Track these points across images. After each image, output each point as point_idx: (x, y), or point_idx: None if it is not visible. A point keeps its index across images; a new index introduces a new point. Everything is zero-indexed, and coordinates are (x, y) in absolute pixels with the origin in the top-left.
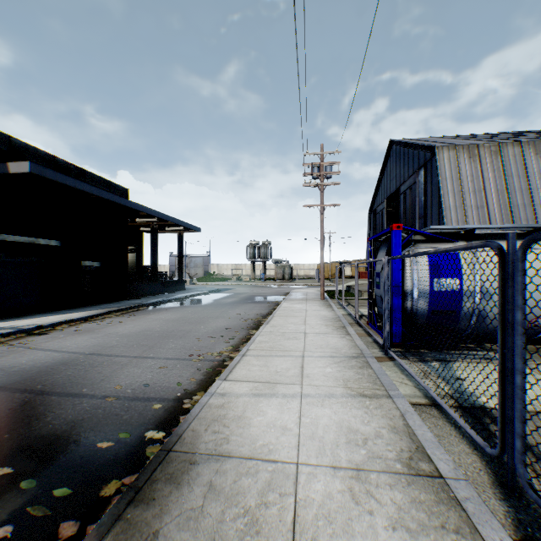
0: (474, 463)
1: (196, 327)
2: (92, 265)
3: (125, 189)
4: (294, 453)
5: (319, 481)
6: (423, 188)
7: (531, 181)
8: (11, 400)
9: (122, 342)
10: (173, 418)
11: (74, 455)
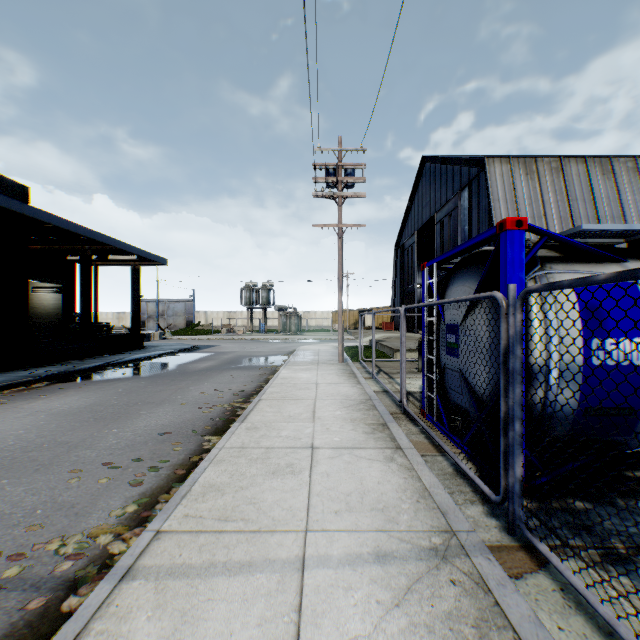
0: None
1: (101, 432)
2: None
3: (20, 186)
4: None
5: None
6: (466, 213)
7: (598, 207)
8: None
9: None
10: None
11: None
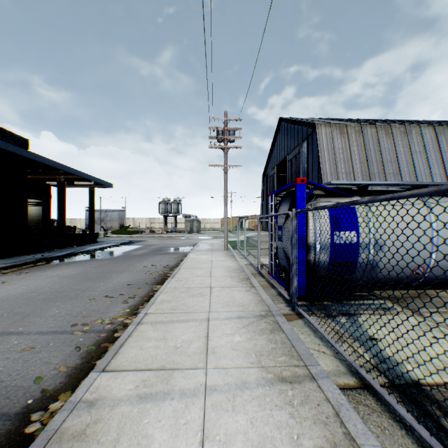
0: None
1: (95, 284)
2: None
3: (24, 139)
4: None
5: None
6: (306, 157)
7: (383, 155)
8: None
9: None
10: None
11: None
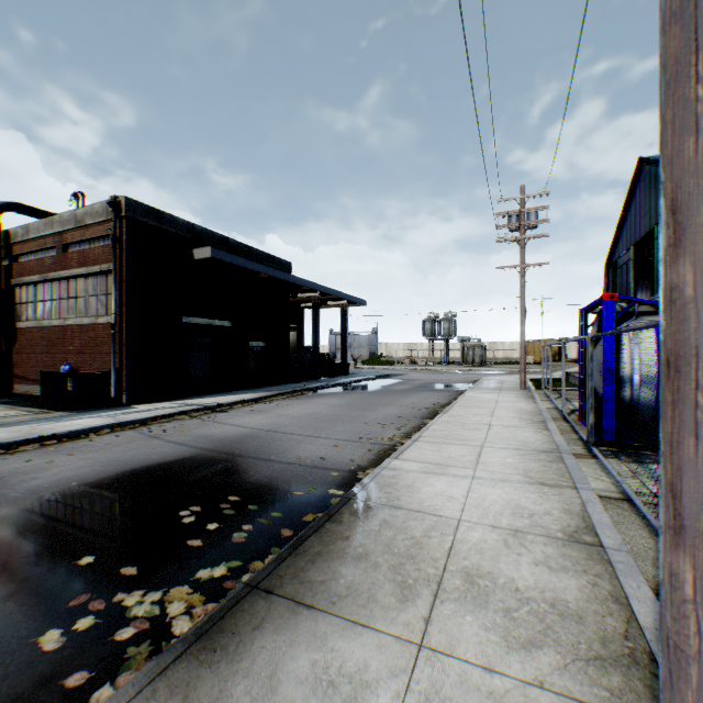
0: (645, 544)
1: (364, 413)
2: (258, 345)
3: (288, 263)
4: (458, 514)
5: (476, 532)
6: None
7: None
8: (219, 458)
9: (293, 423)
10: (350, 483)
11: (277, 497)
